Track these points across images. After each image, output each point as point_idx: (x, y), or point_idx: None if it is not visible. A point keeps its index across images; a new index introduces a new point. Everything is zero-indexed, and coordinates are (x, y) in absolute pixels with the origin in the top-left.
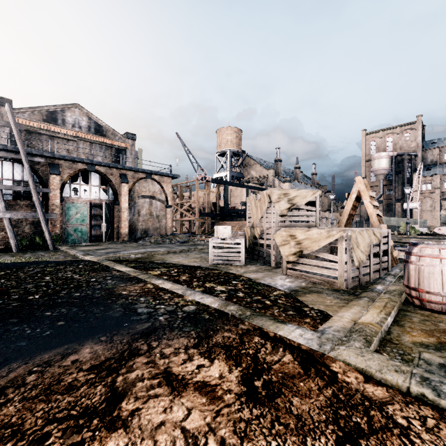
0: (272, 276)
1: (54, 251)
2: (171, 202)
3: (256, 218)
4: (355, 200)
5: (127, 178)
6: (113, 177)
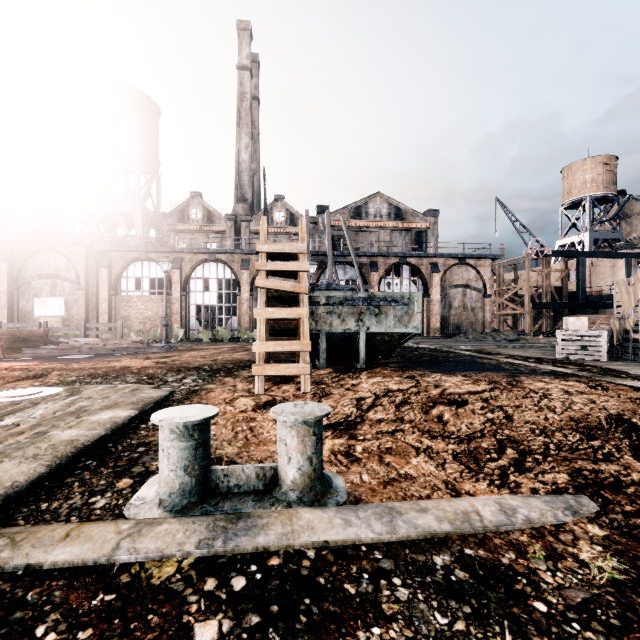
0: None
1: None
2: (490, 290)
3: (627, 307)
4: None
5: (437, 266)
6: (423, 267)
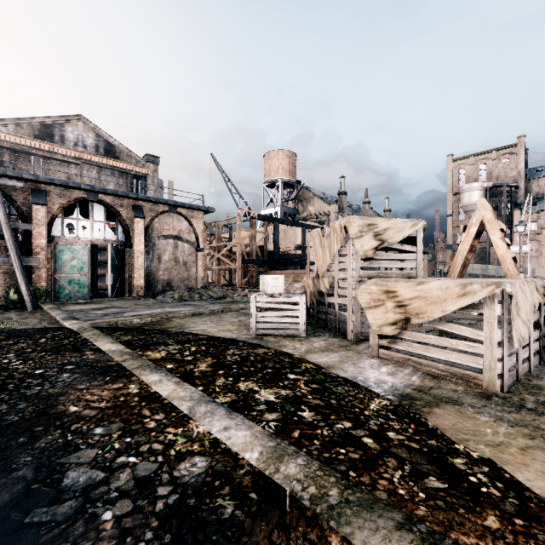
0: (354, 360)
1: (32, 312)
2: (203, 244)
3: (322, 264)
4: (474, 236)
5: (142, 211)
6: (123, 209)
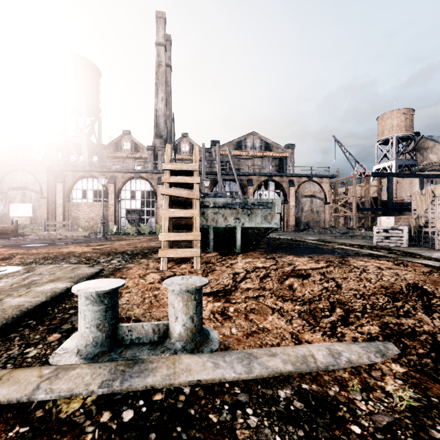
0: (431, 252)
1: None
2: (329, 199)
3: (420, 210)
4: None
5: (293, 182)
6: (283, 183)
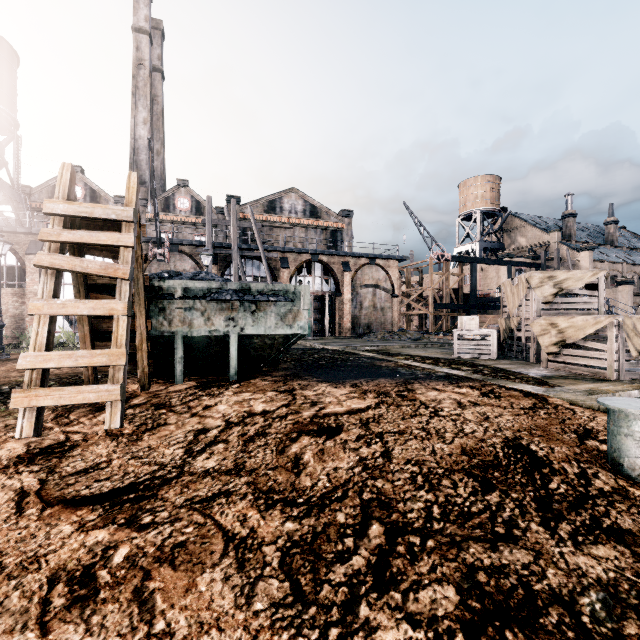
0: (527, 368)
1: None
2: (397, 291)
3: (512, 307)
4: None
5: (349, 265)
6: (335, 266)
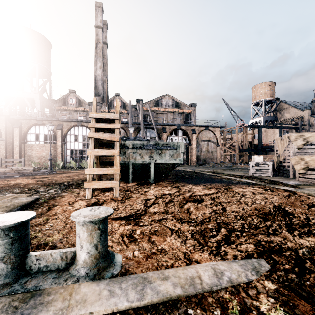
0: (288, 180)
1: None
2: (219, 143)
3: (280, 150)
4: None
5: (195, 131)
6: (188, 131)
